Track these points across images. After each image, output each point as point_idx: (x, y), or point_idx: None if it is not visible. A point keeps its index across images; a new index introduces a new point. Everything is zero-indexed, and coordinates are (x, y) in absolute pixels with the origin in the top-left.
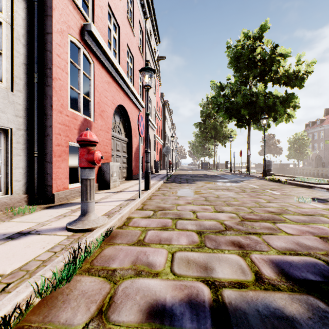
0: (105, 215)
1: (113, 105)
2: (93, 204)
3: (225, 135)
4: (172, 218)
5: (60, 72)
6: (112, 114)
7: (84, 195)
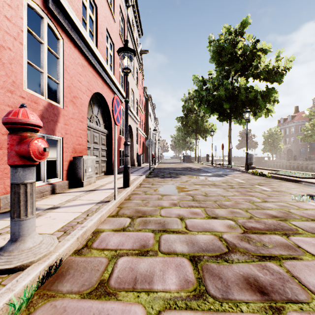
0: (60, 230)
1: (89, 91)
2: (32, 221)
3: (206, 130)
4: (154, 230)
5: (10, 40)
6: (87, 102)
7: (13, 209)
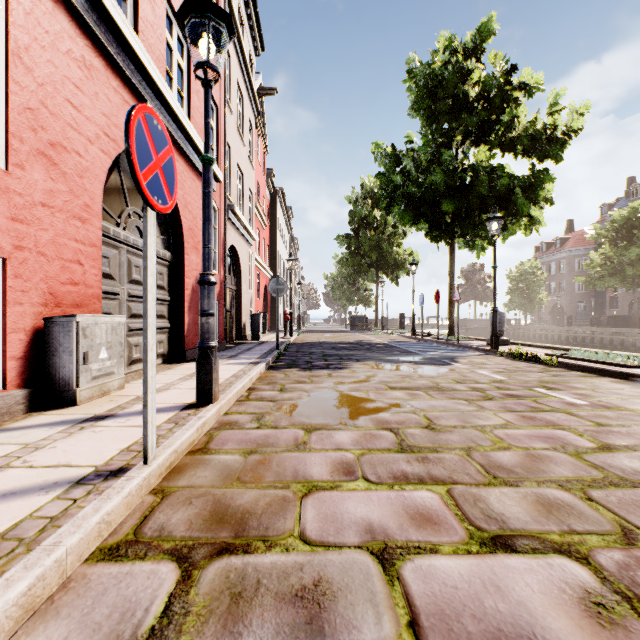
0: None
1: (111, 142)
2: None
3: (398, 262)
4: None
5: None
6: (104, 169)
7: None
